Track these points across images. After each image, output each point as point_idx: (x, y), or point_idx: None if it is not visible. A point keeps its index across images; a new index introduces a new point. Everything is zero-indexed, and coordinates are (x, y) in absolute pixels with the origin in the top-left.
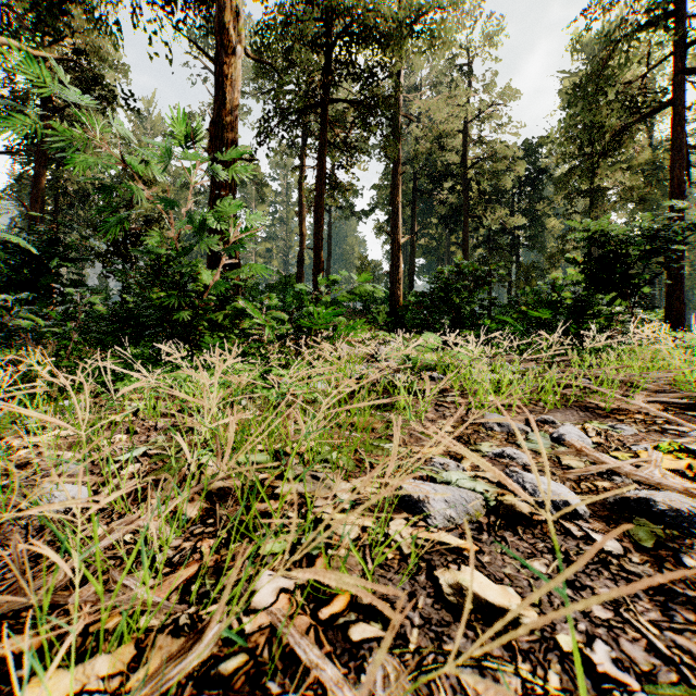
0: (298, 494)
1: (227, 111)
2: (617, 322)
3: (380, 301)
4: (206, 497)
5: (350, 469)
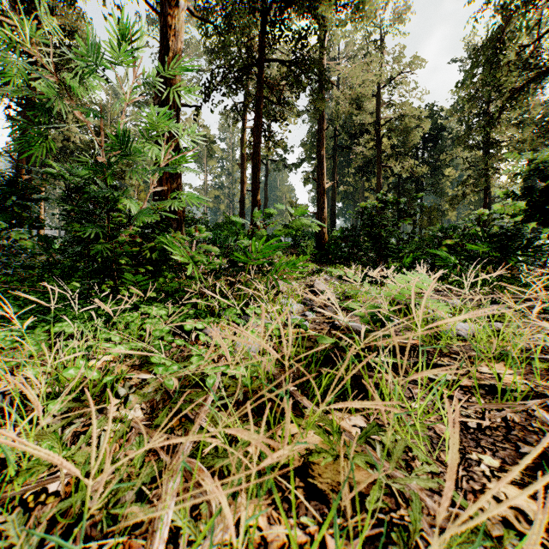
0: None
1: (171, 60)
2: (547, 255)
3: (307, 237)
4: None
5: None
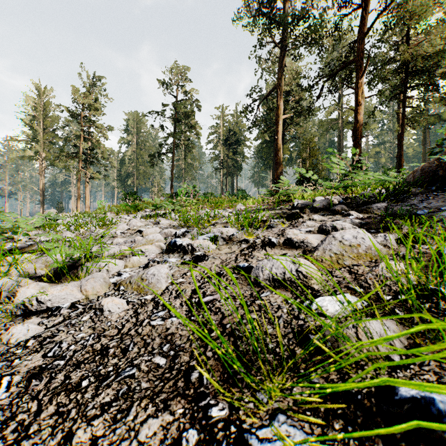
0: None
1: (358, 124)
2: None
3: None
4: None
5: None
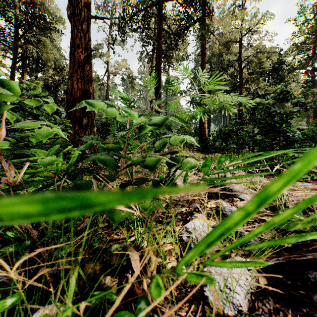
0: None
1: None
2: None
3: (192, 135)
4: None
5: None
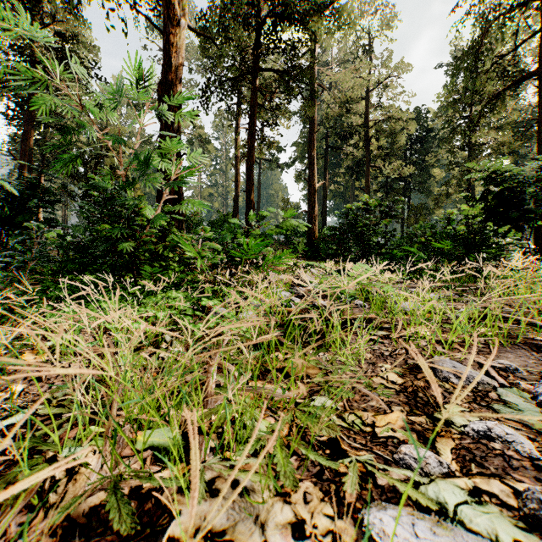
0: (207, 533)
1: (173, 74)
2: (507, 251)
3: (299, 234)
4: (61, 537)
5: (289, 485)
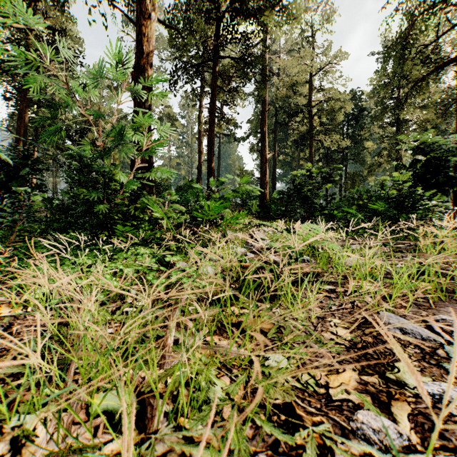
0: None
1: (144, 60)
2: (432, 212)
3: (253, 197)
4: None
5: None
